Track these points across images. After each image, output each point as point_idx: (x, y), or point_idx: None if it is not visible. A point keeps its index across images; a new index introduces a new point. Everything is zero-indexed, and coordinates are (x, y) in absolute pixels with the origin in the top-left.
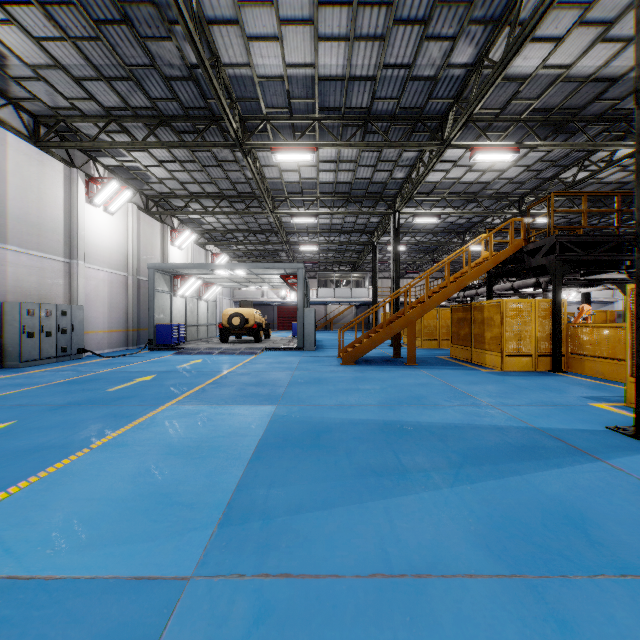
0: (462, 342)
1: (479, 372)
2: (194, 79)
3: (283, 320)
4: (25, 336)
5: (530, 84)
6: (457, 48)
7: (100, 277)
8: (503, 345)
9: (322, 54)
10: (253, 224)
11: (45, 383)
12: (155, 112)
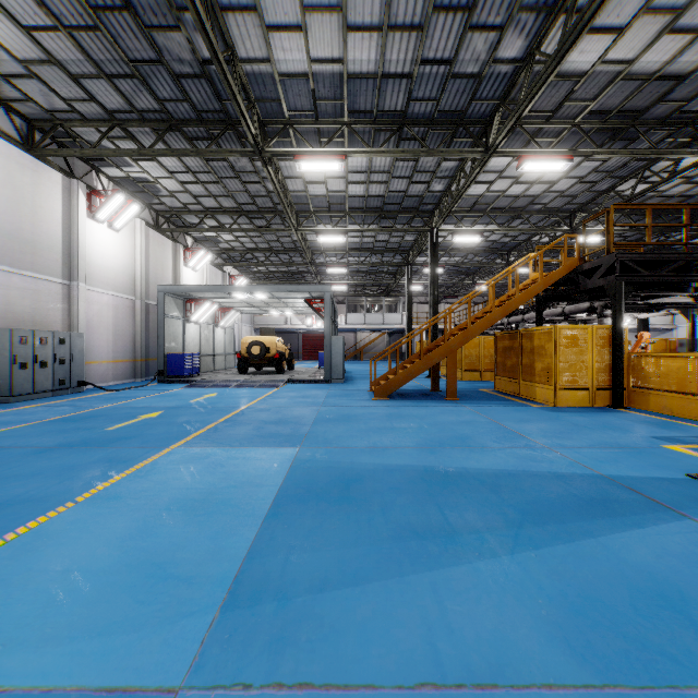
0: (508, 374)
1: (529, 408)
2: (207, 77)
3: (308, 349)
4: (17, 367)
5: (586, 83)
6: (505, 40)
7: (104, 301)
8: (556, 377)
9: (352, 47)
10: (275, 243)
11: (36, 421)
12: (164, 115)
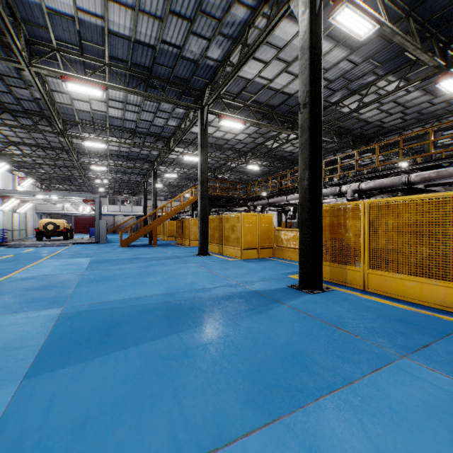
0: (180, 236)
1: (180, 247)
2: (37, 102)
3: (79, 226)
4: None
5: None
6: (169, 121)
7: None
8: (190, 236)
9: (111, 110)
10: (59, 162)
11: None
12: (2, 106)
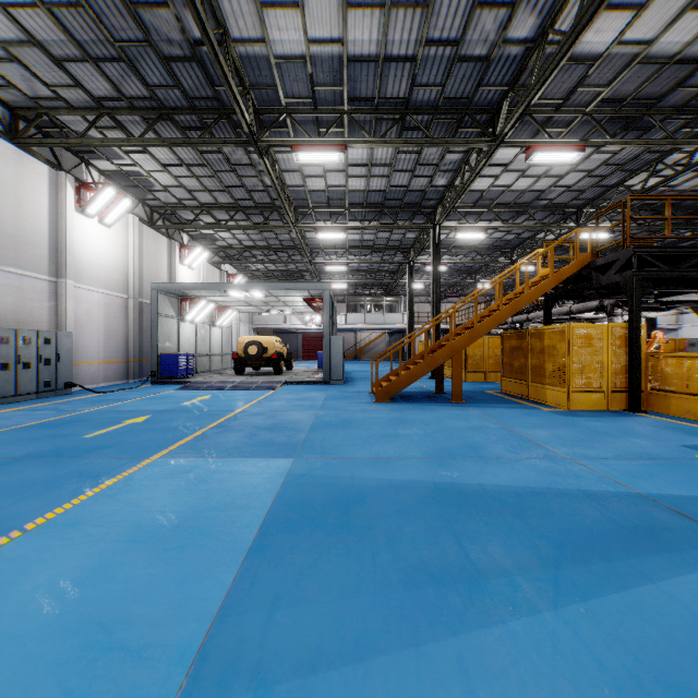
0: (516, 375)
1: (541, 412)
2: (198, 60)
3: (308, 349)
4: None
5: (601, 67)
6: (516, 19)
7: (94, 299)
8: (569, 379)
9: (352, 27)
10: (273, 240)
11: (11, 426)
12: (154, 103)
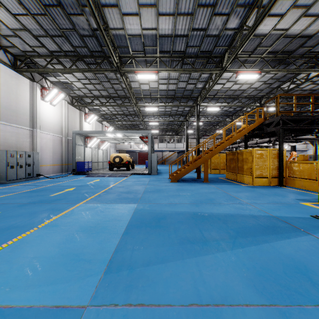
0: (232, 170)
1: (241, 186)
2: (95, 36)
3: (141, 159)
4: (9, 167)
5: (267, 39)
6: (230, 20)
7: (48, 137)
8: (253, 172)
9: (161, 23)
10: (126, 111)
11: (18, 192)
12: (75, 53)
